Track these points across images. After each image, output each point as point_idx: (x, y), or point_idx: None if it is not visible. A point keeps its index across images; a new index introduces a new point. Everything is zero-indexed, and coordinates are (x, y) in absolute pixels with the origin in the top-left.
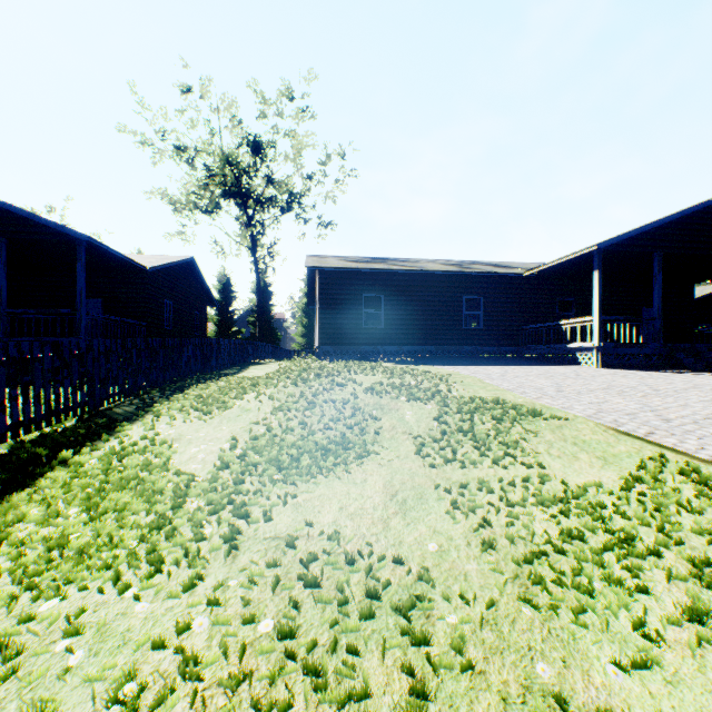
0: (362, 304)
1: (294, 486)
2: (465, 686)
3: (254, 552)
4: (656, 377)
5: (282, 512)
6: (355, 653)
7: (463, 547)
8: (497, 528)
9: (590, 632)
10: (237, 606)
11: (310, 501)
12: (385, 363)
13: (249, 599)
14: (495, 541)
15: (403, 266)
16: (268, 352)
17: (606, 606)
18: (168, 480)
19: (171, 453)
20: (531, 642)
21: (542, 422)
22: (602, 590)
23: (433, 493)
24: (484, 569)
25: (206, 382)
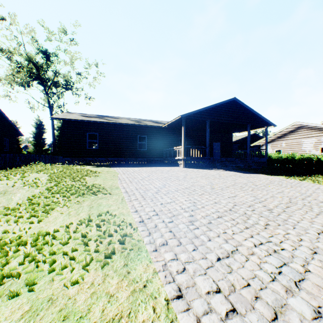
0: (87, 137)
1: None
2: None
3: None
4: (198, 172)
5: None
6: None
7: None
8: None
9: None
10: None
11: None
12: (91, 166)
13: None
14: None
15: (108, 120)
16: (54, 160)
17: None
18: None
19: None
20: None
21: (97, 196)
22: None
23: None
24: None
25: None
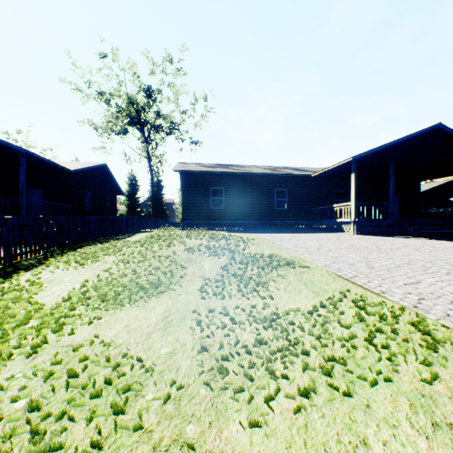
0: (210, 194)
1: (106, 312)
2: (133, 440)
3: (49, 355)
4: (386, 240)
5: (85, 328)
6: (73, 420)
7: (188, 350)
8: (218, 338)
9: (239, 404)
10: (15, 390)
11: (109, 321)
12: (222, 231)
13: (25, 385)
14: (211, 346)
15: (236, 170)
16: (157, 224)
17: (257, 387)
18: (25, 308)
19: (38, 290)
20: (196, 411)
21: (292, 269)
22: (261, 377)
23: (193, 315)
24: (193, 364)
25: (97, 244)
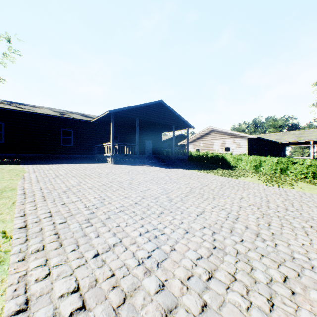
0: None
1: None
2: None
3: None
4: (125, 168)
5: None
6: None
7: None
8: None
9: None
10: None
11: None
12: None
13: None
14: None
15: (19, 108)
16: None
17: None
18: None
19: None
20: None
21: None
22: None
23: None
24: None
25: None
